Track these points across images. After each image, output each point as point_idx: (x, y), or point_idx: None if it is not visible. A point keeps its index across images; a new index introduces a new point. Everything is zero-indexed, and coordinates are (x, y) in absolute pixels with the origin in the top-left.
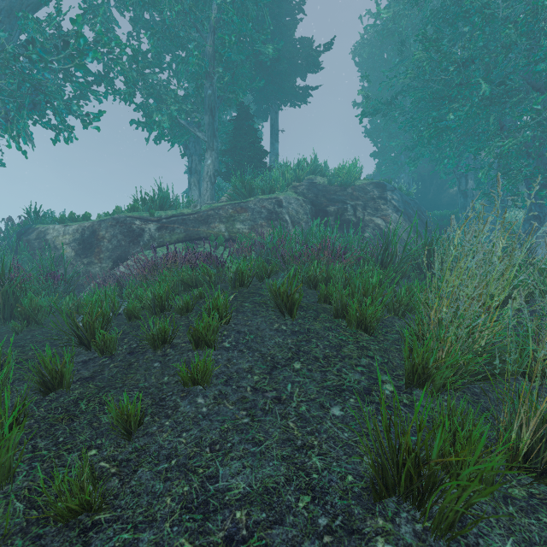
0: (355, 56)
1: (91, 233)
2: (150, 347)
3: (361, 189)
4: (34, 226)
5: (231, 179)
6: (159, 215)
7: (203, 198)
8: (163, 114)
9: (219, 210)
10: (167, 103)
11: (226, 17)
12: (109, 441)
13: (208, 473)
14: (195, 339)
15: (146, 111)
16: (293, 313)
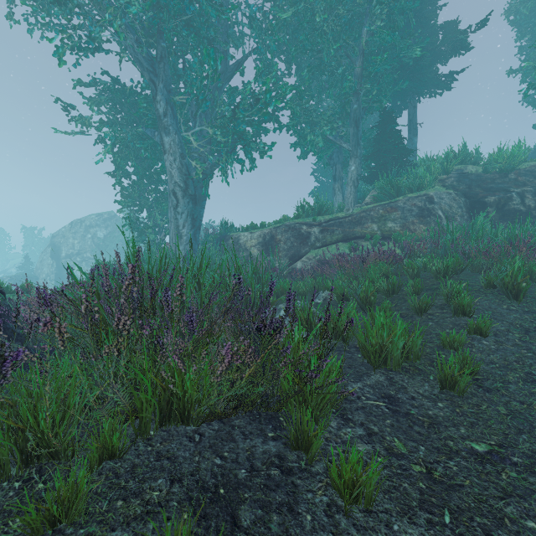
0: (508, 16)
1: (270, 238)
2: (412, 314)
3: (529, 172)
4: (229, 234)
5: (379, 182)
6: (319, 220)
7: (347, 201)
8: (316, 134)
9: (370, 212)
10: (317, 125)
11: (378, 39)
12: (447, 353)
13: (525, 371)
14: (453, 310)
15: (303, 135)
16: (518, 298)
